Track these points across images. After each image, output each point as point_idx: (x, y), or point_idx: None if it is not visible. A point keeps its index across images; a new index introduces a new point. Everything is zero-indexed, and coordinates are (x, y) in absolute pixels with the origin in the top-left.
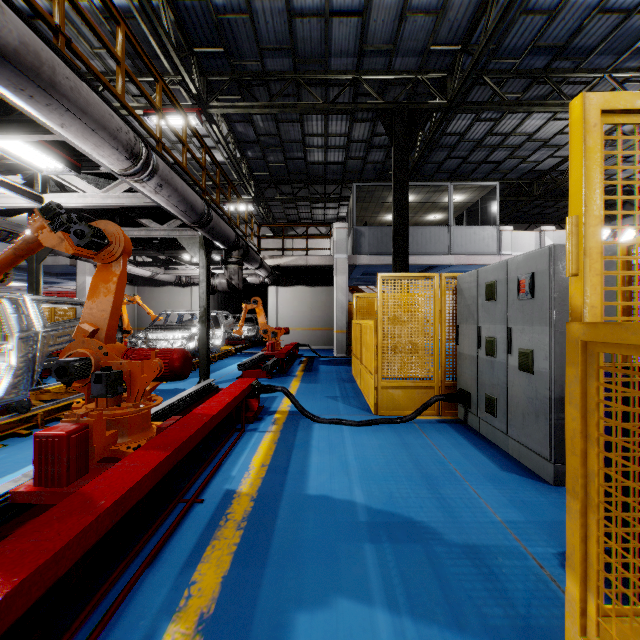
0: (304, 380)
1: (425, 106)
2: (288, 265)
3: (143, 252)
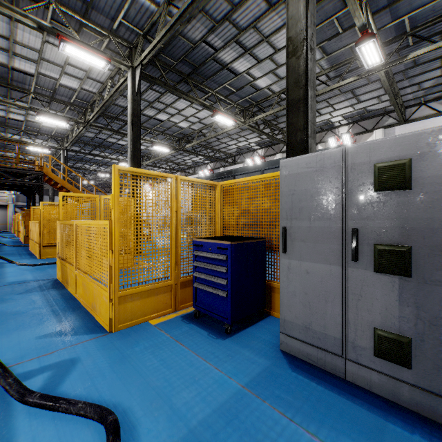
0: None
1: None
2: None
3: None
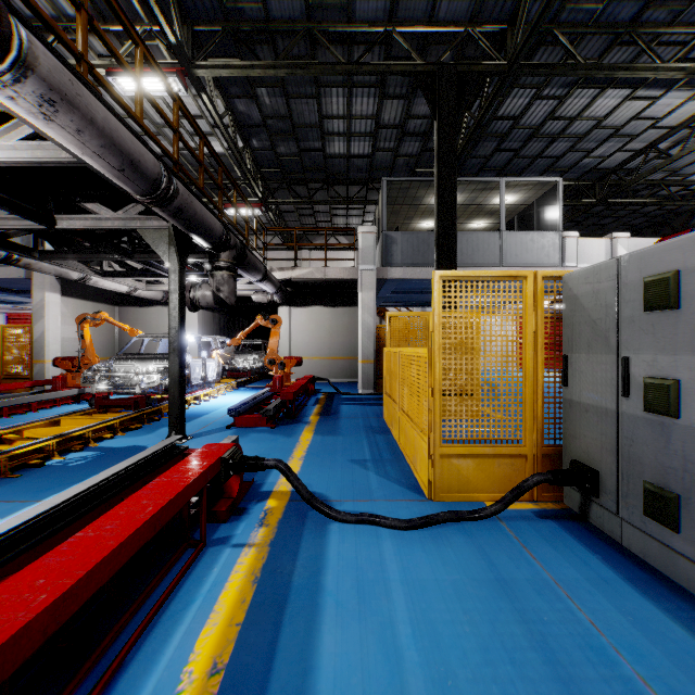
0: (319, 430)
1: (478, 69)
2: (302, 279)
3: (104, 256)
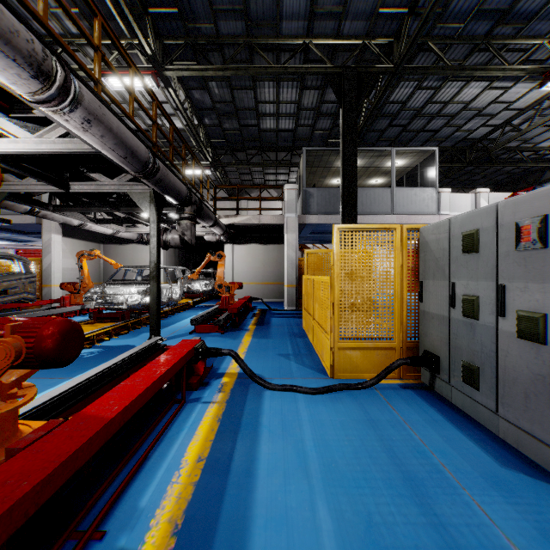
0: (256, 335)
1: (372, 70)
2: (242, 224)
3: (99, 209)
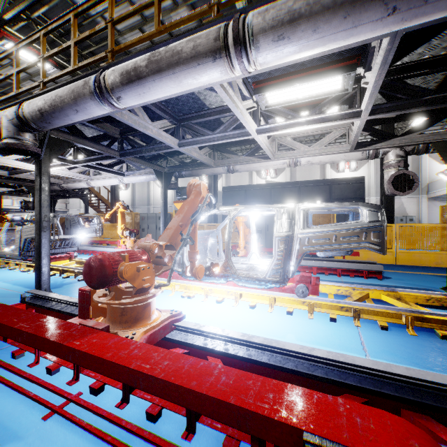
0: None
1: None
2: None
3: None
